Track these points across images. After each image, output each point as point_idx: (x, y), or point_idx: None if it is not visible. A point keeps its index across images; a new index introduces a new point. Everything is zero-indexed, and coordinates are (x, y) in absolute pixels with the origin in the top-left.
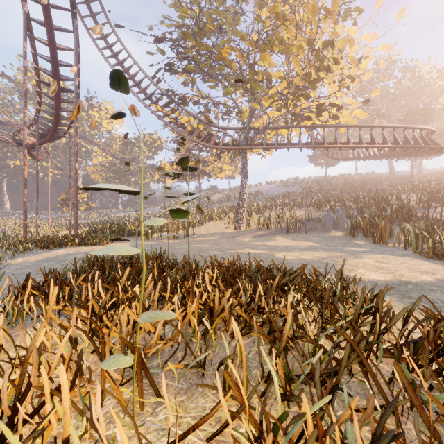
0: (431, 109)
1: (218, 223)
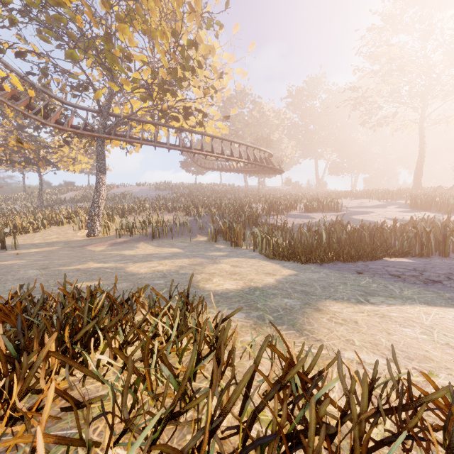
0: (270, 139)
1: (65, 229)
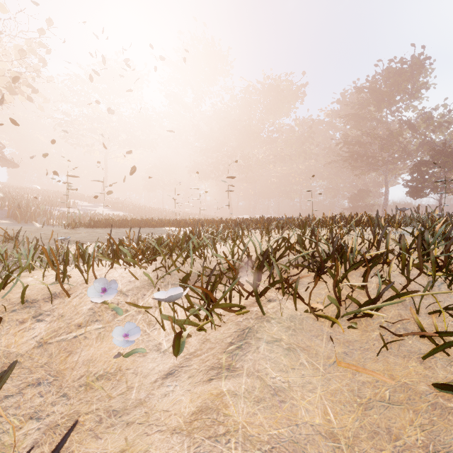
0: None
1: None
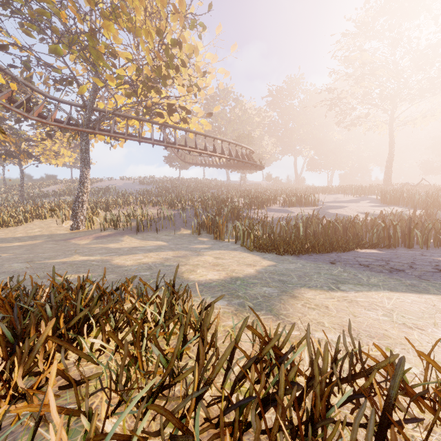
0: (251, 136)
1: (47, 222)
